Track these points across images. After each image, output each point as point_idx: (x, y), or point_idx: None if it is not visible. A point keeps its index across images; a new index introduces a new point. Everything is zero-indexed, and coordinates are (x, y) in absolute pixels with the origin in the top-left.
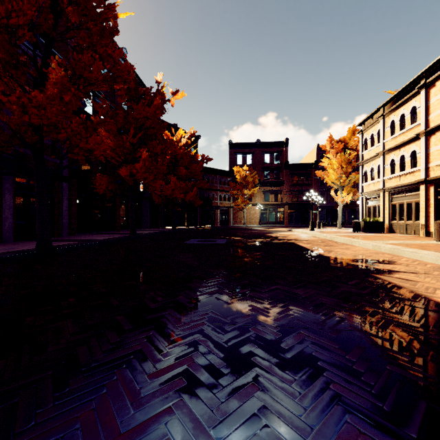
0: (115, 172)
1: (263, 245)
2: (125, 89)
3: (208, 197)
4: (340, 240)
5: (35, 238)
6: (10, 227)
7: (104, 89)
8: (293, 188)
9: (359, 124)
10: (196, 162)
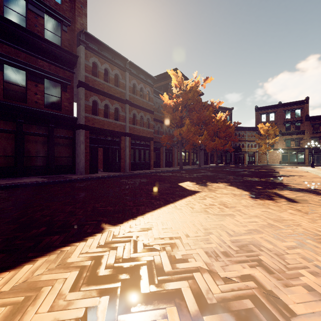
0: None
1: (259, 171)
2: None
3: (238, 146)
4: (309, 171)
5: (168, 167)
6: (164, 163)
7: None
8: (313, 135)
9: None
10: (230, 126)
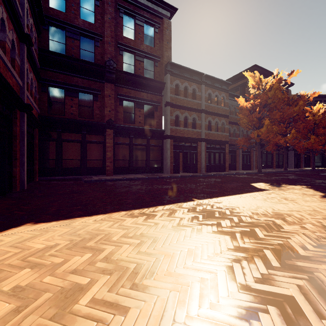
0: None
1: None
2: None
3: None
4: None
5: (245, 170)
6: (241, 165)
7: None
8: None
9: None
10: None
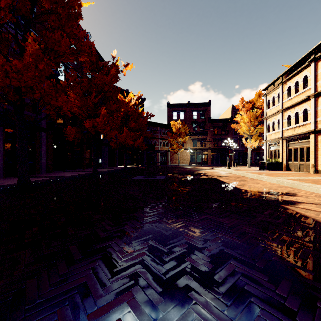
0: (82, 125)
1: (193, 180)
2: (89, 62)
3: (151, 144)
4: (251, 176)
5: None
6: (0, 166)
7: (72, 60)
8: (214, 137)
9: (263, 89)
10: (143, 118)
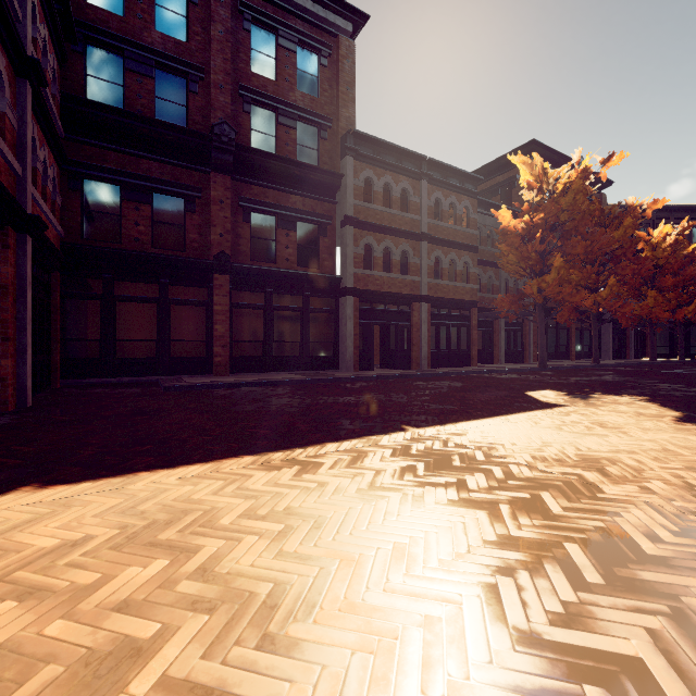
0: None
1: None
2: None
3: None
4: None
5: (513, 362)
6: (503, 353)
7: None
8: None
9: None
10: None
